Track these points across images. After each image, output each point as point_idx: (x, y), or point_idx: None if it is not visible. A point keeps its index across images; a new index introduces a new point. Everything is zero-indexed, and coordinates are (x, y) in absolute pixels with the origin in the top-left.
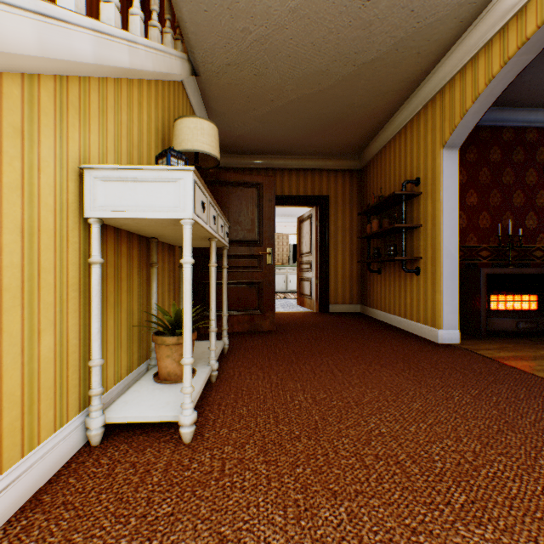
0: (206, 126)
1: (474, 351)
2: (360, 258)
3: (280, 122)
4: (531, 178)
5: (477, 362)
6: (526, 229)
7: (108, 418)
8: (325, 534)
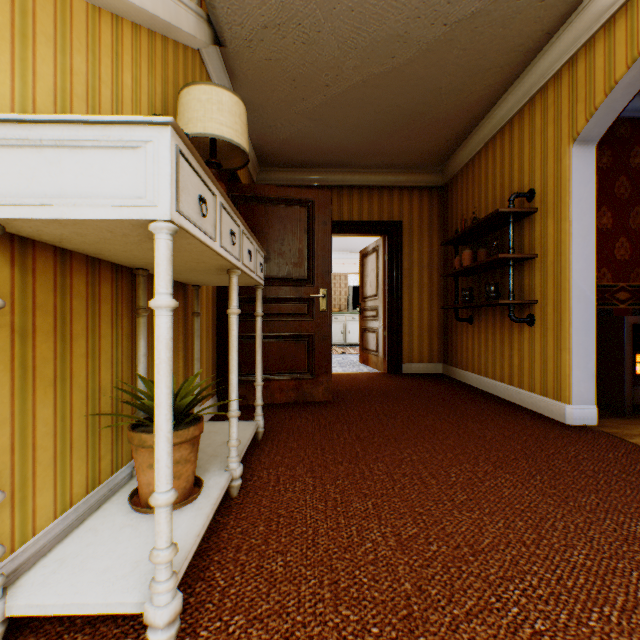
0: (225, 98)
1: (626, 439)
2: (443, 303)
3: (338, 119)
4: None
5: None
6: None
7: (10, 607)
8: None
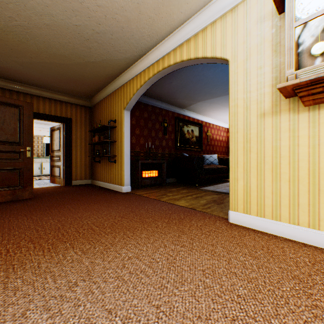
0: None
1: (134, 193)
2: (91, 154)
3: (38, 70)
4: (157, 126)
5: (133, 196)
6: (156, 145)
7: None
8: (60, 250)
